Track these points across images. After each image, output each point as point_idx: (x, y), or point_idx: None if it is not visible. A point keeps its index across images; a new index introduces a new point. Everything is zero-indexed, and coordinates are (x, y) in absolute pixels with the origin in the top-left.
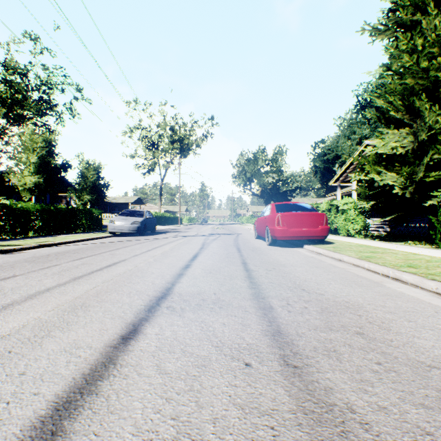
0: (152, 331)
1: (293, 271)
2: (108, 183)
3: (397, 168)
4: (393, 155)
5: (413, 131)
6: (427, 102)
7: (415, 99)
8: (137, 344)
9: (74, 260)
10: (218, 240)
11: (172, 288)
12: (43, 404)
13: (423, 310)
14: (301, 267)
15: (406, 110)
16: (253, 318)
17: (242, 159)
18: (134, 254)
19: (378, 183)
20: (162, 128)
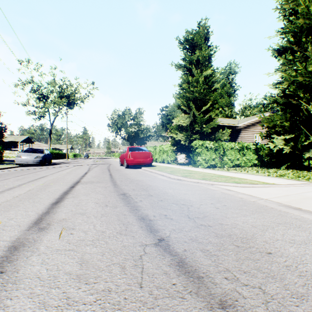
0: (79, 186)
1: (129, 175)
2: (6, 126)
3: (184, 132)
4: (184, 125)
5: (190, 116)
6: (195, 104)
7: (190, 103)
8: (76, 188)
9: (16, 177)
10: (98, 167)
11: (80, 181)
12: (61, 192)
13: (159, 180)
14: (134, 174)
15: (187, 106)
16: (109, 183)
17: (115, 114)
18: (50, 173)
19: (178, 138)
20: (53, 86)
